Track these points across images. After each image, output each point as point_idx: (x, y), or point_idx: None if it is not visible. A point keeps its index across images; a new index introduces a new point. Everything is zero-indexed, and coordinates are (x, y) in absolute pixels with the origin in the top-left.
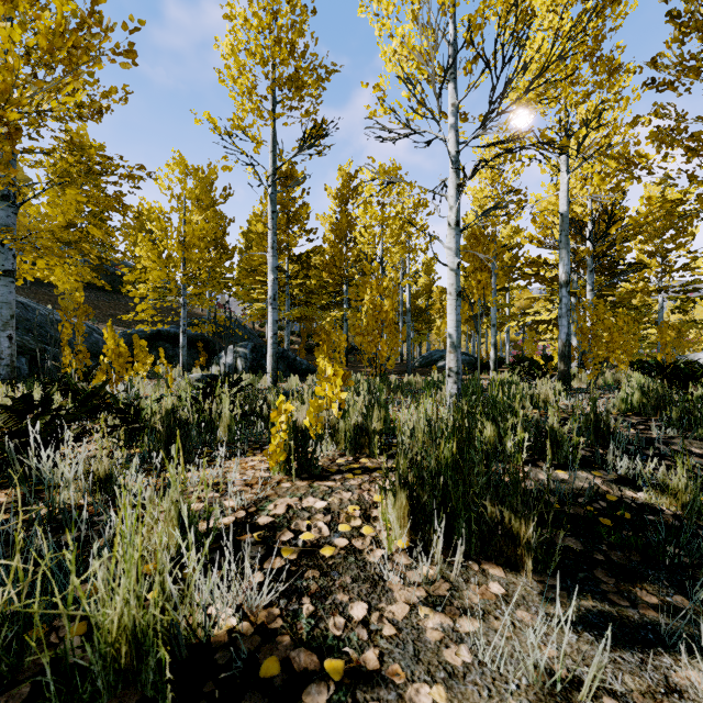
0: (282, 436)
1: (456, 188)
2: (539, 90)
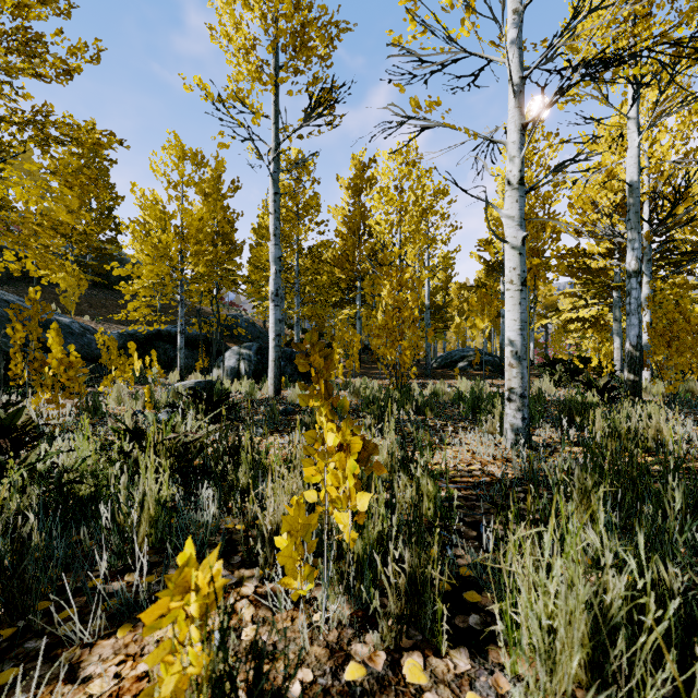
0: (192, 659)
1: (520, 130)
2: None
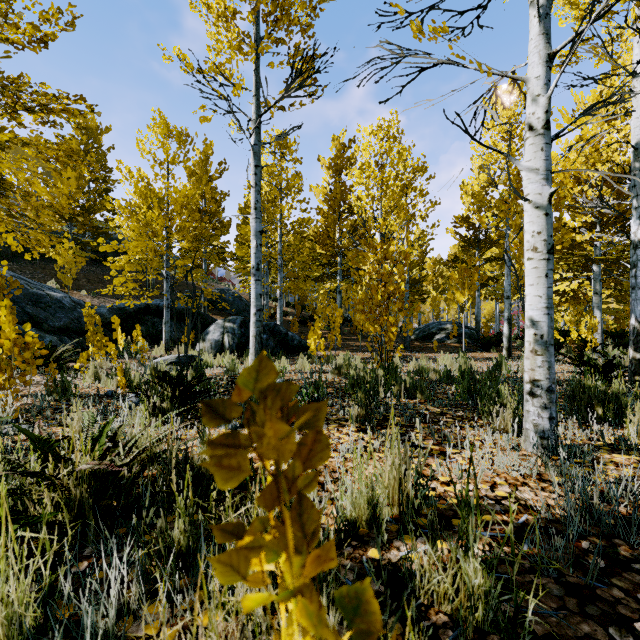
0: None
1: (545, 62)
2: None
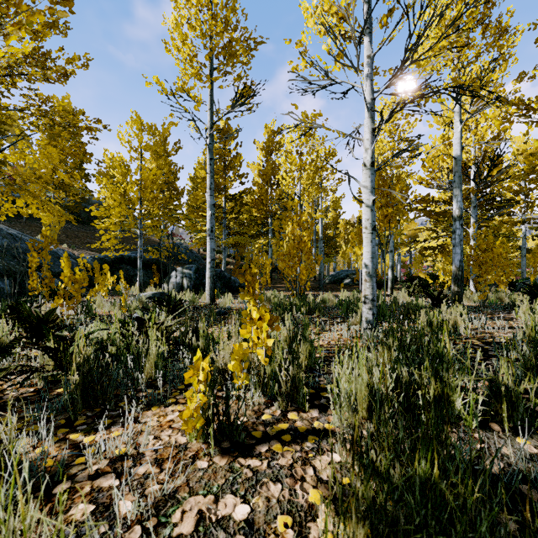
0: (200, 397)
1: (371, 132)
2: (452, 38)
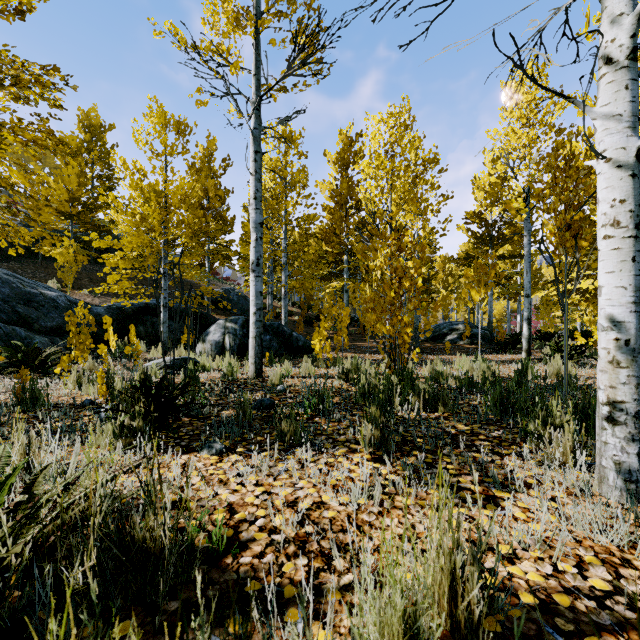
0: None
1: None
2: None
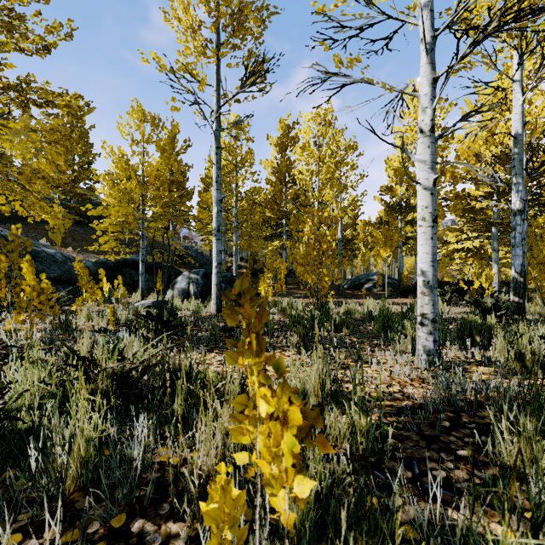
0: None
1: (431, 83)
2: None
